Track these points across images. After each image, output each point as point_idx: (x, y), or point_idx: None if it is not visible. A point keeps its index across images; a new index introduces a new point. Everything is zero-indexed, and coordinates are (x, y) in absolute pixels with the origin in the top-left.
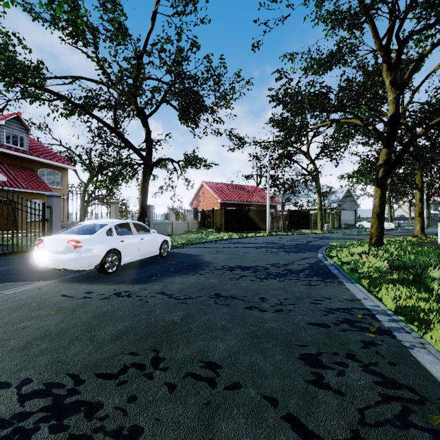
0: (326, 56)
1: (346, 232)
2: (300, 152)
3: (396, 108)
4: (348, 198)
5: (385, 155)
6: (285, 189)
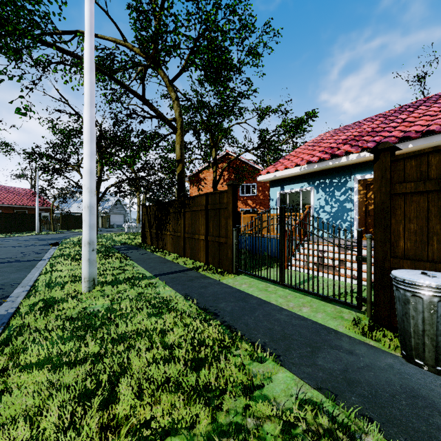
0: (73, 131)
1: (109, 230)
2: (73, 169)
3: (100, 174)
4: (119, 205)
5: (96, 193)
6: (55, 198)
